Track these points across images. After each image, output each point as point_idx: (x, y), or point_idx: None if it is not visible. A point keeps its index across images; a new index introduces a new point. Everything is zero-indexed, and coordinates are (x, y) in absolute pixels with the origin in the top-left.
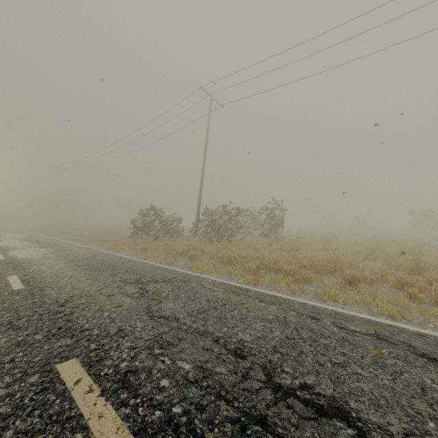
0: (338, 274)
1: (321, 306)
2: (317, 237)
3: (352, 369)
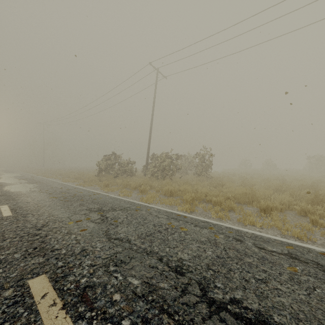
0: (255, 204)
1: (243, 230)
2: (237, 175)
3: (272, 284)
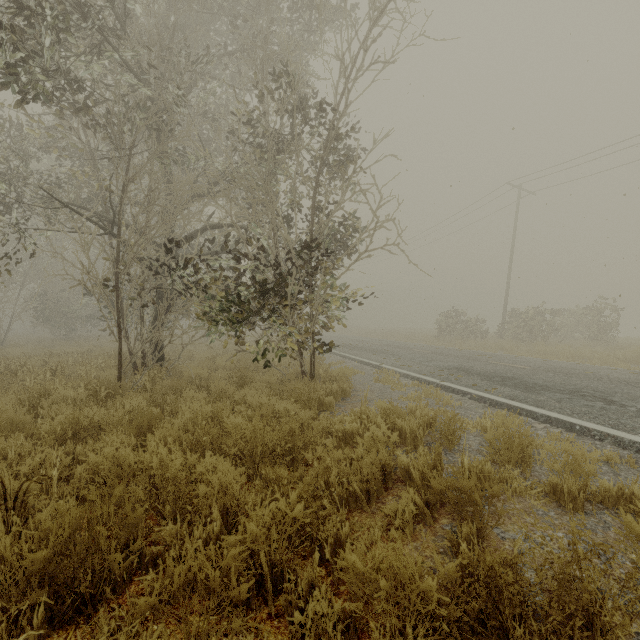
0: None
1: (605, 366)
2: None
3: (596, 369)
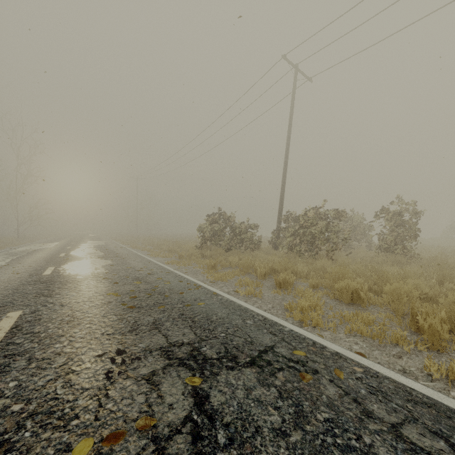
0: None
1: None
2: None
3: None
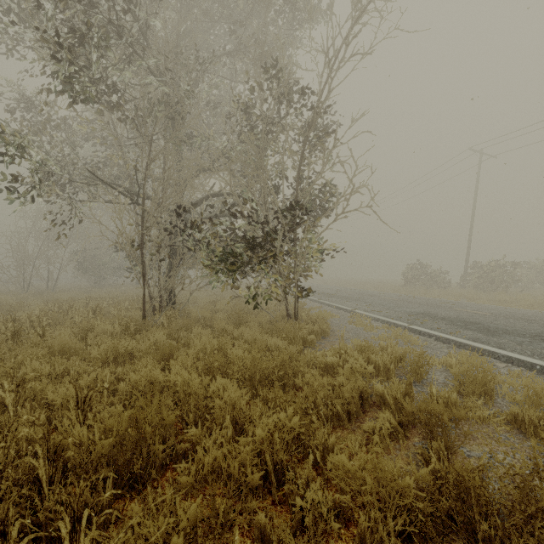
0: None
1: None
2: None
3: None
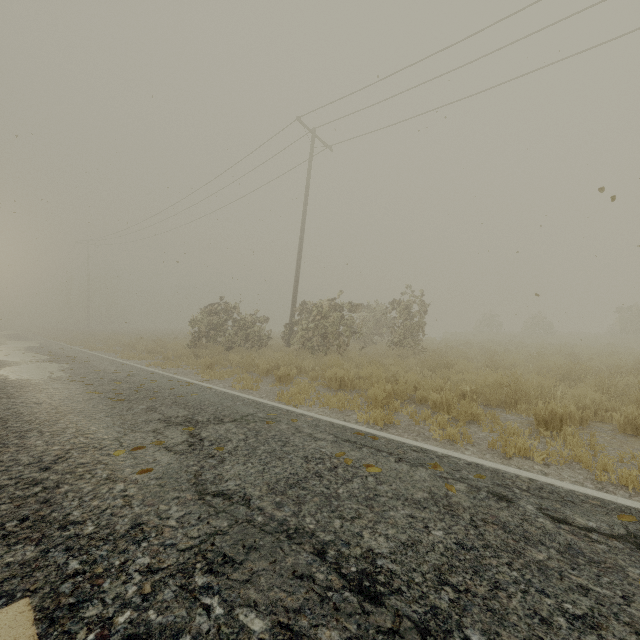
0: (522, 408)
1: (507, 470)
2: (475, 346)
3: (615, 635)
